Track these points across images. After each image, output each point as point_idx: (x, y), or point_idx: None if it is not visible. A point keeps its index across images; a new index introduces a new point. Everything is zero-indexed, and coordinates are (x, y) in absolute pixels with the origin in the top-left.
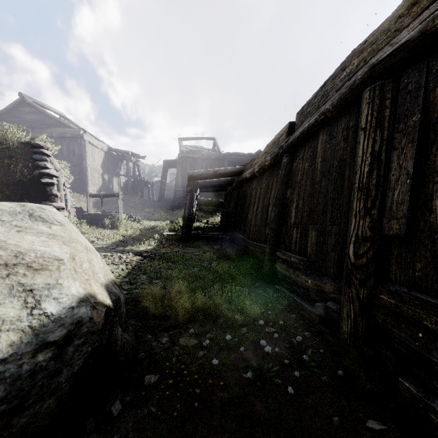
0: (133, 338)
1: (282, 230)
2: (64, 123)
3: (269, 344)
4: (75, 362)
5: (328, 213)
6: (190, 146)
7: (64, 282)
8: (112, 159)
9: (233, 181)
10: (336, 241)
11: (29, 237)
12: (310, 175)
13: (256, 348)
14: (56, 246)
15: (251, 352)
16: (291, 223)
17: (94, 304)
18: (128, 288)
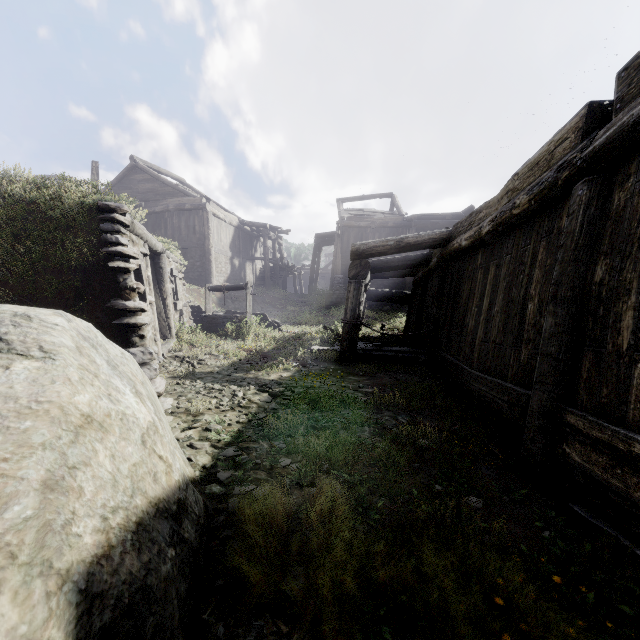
0: None
1: (581, 360)
2: (183, 190)
3: None
4: None
5: None
6: (355, 209)
7: None
8: (244, 236)
9: (429, 257)
10: None
11: None
12: None
13: None
14: None
15: None
16: (622, 347)
17: None
18: (226, 477)
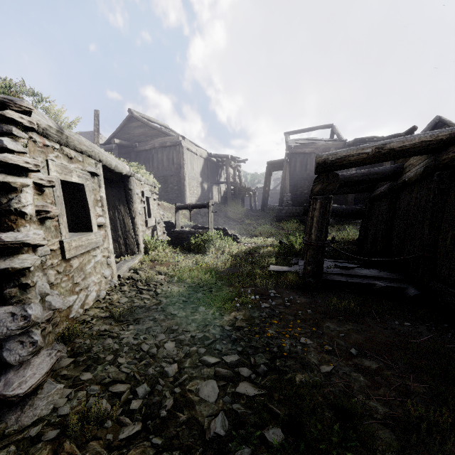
0: None
1: None
2: (164, 132)
3: None
4: None
5: None
6: (300, 139)
7: None
8: (212, 166)
9: (399, 169)
10: None
11: None
12: None
13: None
14: None
15: None
16: None
17: None
18: None
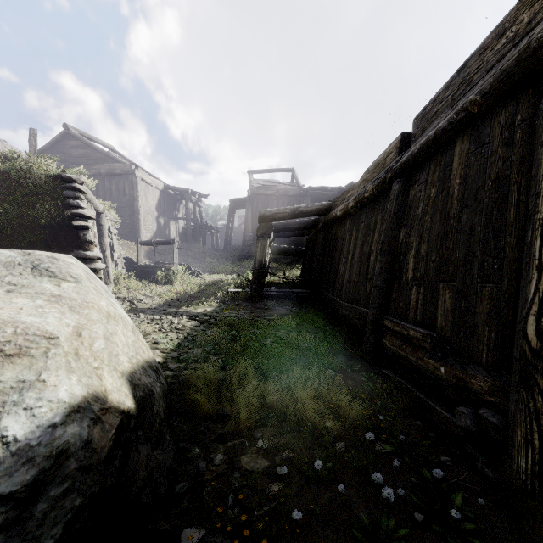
0: (172, 454)
1: (392, 288)
2: (113, 157)
3: (385, 476)
4: (47, 531)
5: (475, 263)
6: (263, 180)
7: (50, 377)
8: (169, 199)
9: (317, 221)
10: (492, 309)
11: (20, 301)
12: (439, 206)
13: (364, 481)
14: (54, 314)
15: (355, 491)
16: (408, 278)
17: (98, 412)
18: (175, 367)
